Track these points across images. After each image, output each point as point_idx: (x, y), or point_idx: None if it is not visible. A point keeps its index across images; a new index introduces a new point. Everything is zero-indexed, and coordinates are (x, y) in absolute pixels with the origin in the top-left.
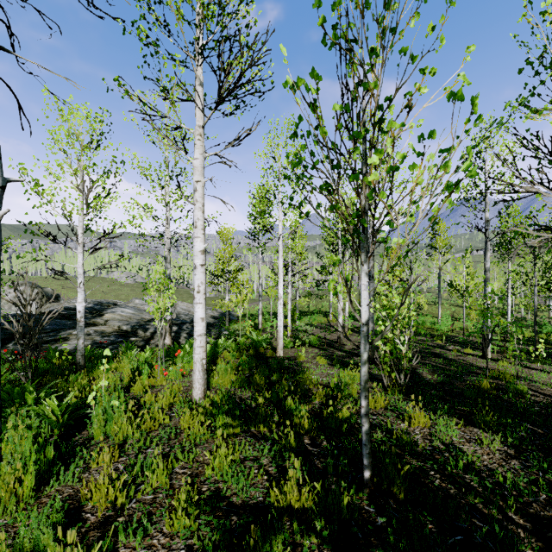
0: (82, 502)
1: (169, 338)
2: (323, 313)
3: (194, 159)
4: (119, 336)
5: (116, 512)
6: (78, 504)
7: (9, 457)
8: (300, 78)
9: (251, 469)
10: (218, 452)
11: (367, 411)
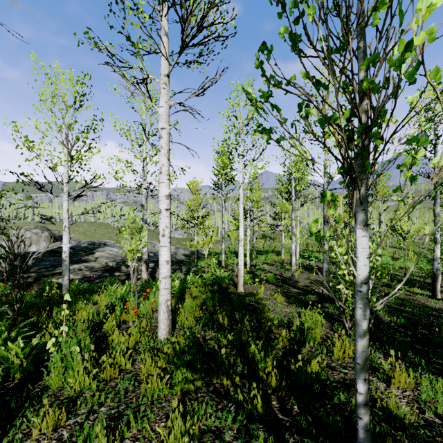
0: None
1: (146, 274)
2: (276, 252)
3: (159, 107)
4: (105, 271)
5: None
6: None
7: None
8: None
9: None
10: (174, 425)
11: (367, 400)
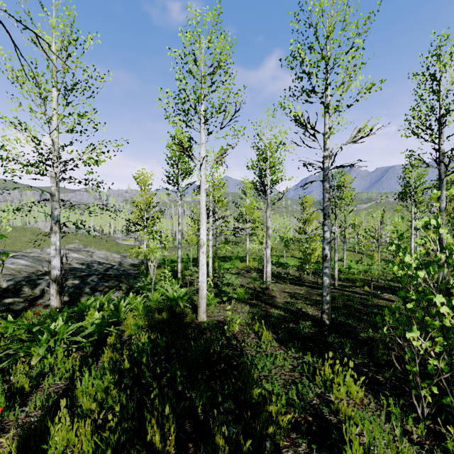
0: None
1: (57, 299)
2: (240, 258)
3: None
4: None
5: None
6: None
7: None
8: None
9: None
10: None
11: None
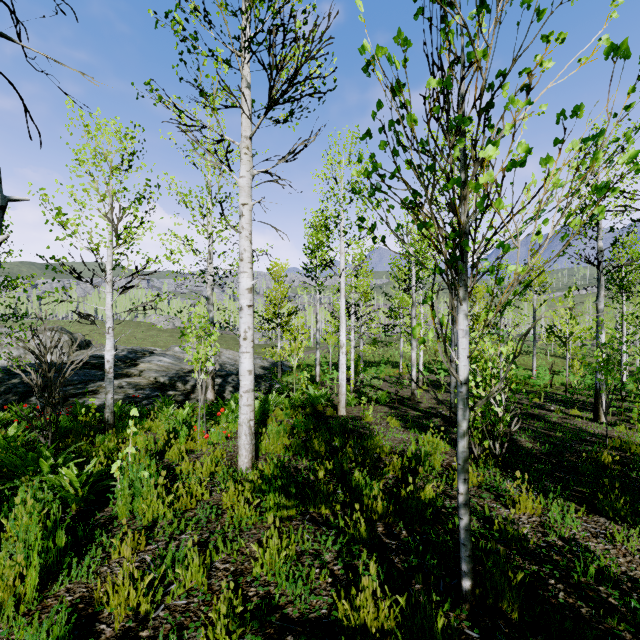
0: (96, 607)
1: (212, 392)
2: (392, 364)
3: (240, 178)
4: (155, 390)
5: (139, 623)
6: (92, 611)
7: (9, 546)
8: (380, 47)
9: (311, 567)
10: (269, 544)
11: (467, 500)
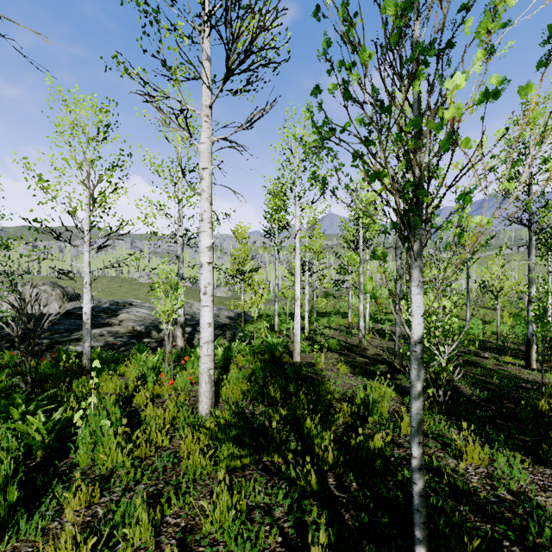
0: None
1: (182, 340)
2: (342, 314)
3: (200, 144)
4: (132, 337)
5: None
6: None
7: None
8: None
9: (261, 524)
10: (219, 499)
11: (422, 464)
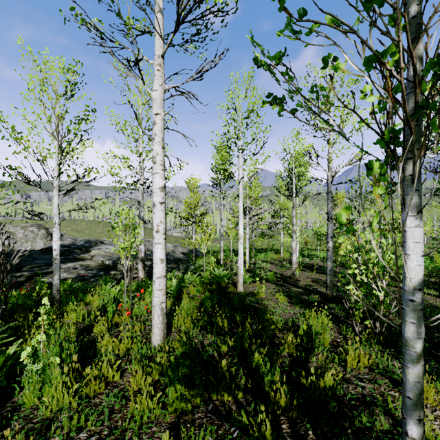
0: None
1: (142, 272)
2: (275, 250)
3: (153, 91)
4: (101, 270)
5: None
6: None
7: None
8: None
9: None
10: None
11: None
